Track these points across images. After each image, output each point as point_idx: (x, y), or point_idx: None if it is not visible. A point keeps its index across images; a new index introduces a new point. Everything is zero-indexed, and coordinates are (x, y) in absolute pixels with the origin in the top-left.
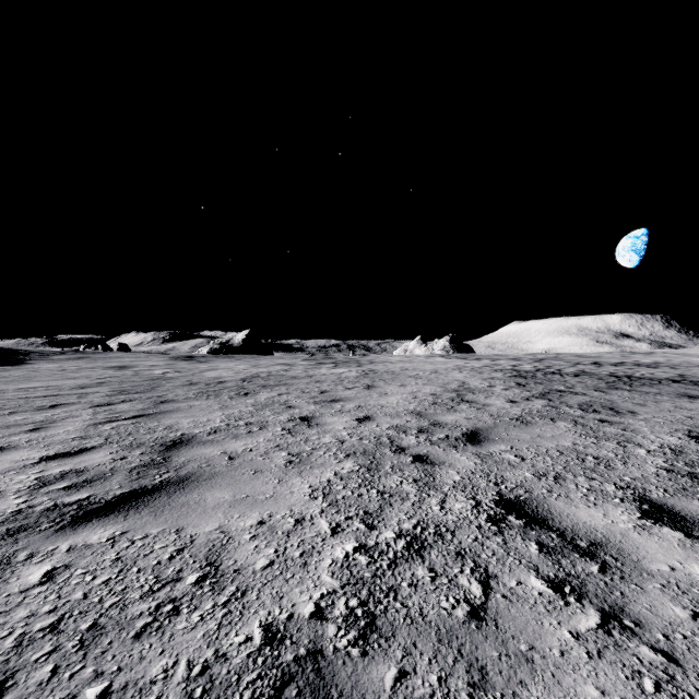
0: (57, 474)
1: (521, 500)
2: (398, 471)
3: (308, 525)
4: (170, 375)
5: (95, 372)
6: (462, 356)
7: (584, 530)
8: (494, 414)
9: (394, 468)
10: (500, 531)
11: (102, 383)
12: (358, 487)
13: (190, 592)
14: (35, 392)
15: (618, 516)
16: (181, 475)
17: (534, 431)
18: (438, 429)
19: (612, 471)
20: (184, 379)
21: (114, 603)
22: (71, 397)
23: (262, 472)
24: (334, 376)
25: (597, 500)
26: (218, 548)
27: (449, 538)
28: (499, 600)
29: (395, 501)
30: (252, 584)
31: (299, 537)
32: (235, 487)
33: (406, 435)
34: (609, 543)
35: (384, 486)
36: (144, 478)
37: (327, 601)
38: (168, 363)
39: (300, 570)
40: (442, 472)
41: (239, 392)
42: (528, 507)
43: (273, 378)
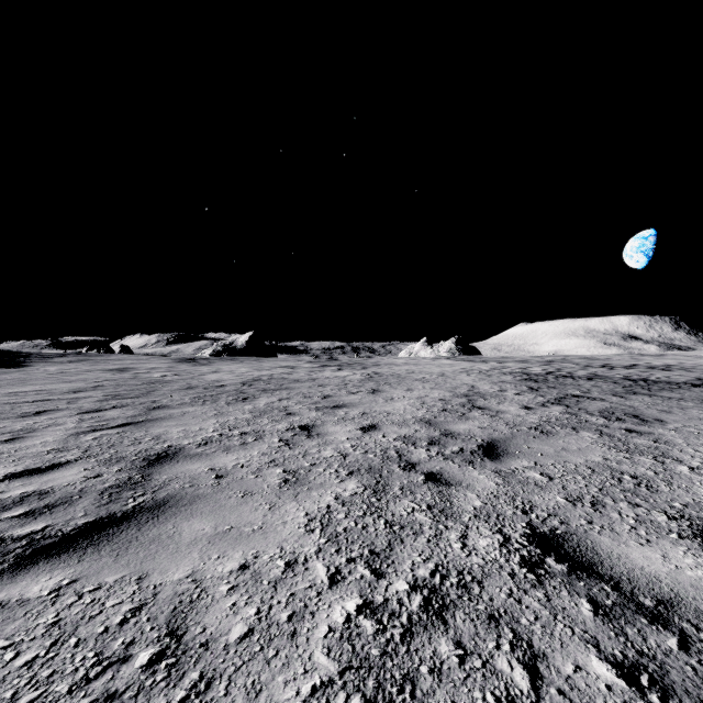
0: (17, 497)
1: (558, 535)
2: (408, 493)
3: (301, 571)
4: (169, 378)
5: (93, 375)
6: (468, 358)
7: (645, 580)
8: (509, 422)
9: (404, 489)
10: (540, 581)
11: (97, 387)
12: (363, 516)
13: (137, 682)
14: (25, 397)
15: (681, 558)
16: (159, 499)
17: (557, 443)
18: (451, 441)
19: (657, 494)
20: (182, 383)
21: (30, 701)
22: (61, 402)
23: (252, 494)
24: (338, 379)
25: (650, 535)
26: (186, 607)
27: (477, 593)
28: (555, 699)
29: (407, 536)
30: (222, 668)
31: (289, 590)
32: (218, 515)
33: (416, 447)
34: (681, 601)
35: (394, 514)
36: (115, 503)
37: (319, 699)
38: (170, 365)
39: (287, 644)
40: (460, 495)
41: (238, 397)
42: (567, 545)
43: (275, 381)
